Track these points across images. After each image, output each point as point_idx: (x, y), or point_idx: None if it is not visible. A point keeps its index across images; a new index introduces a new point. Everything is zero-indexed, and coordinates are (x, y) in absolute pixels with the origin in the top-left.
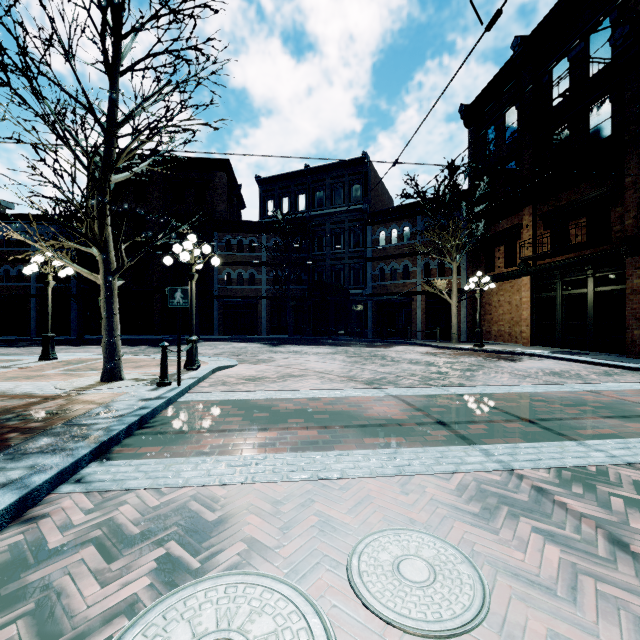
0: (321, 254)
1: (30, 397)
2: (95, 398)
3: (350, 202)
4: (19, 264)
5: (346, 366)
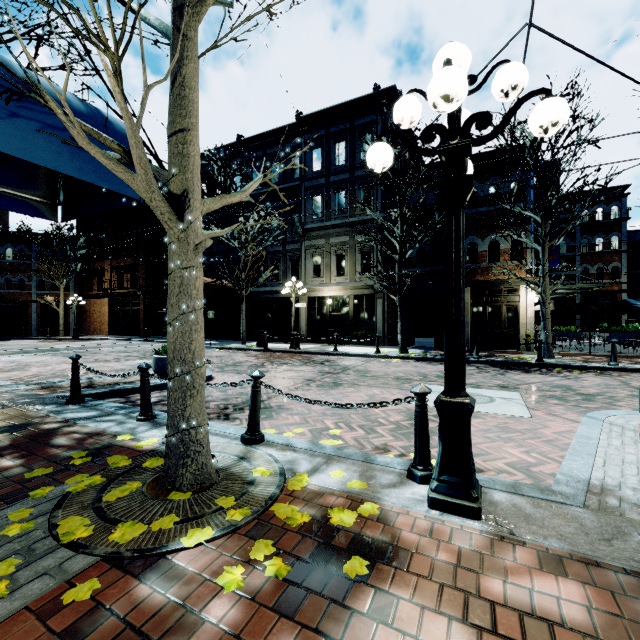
0: None
1: None
2: None
3: None
4: None
5: None
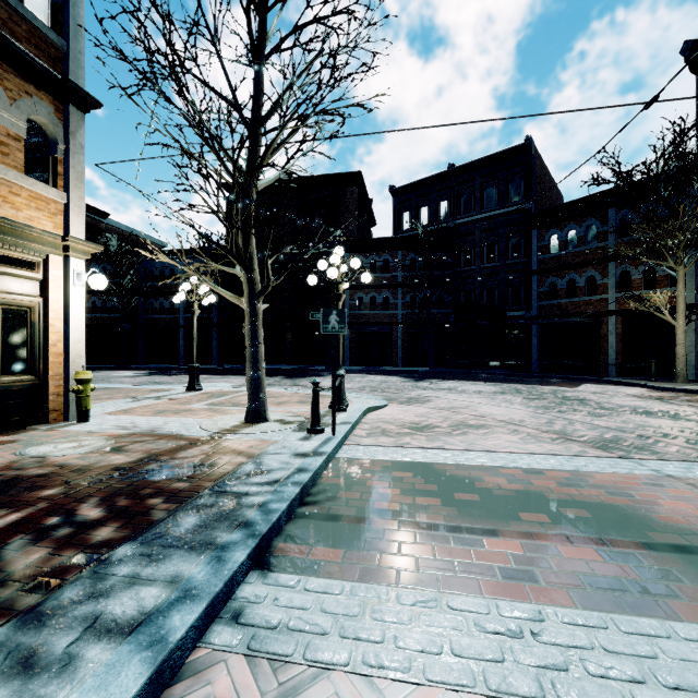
0: (468, 270)
1: (176, 439)
2: (242, 446)
3: (507, 202)
4: (171, 297)
5: (537, 414)
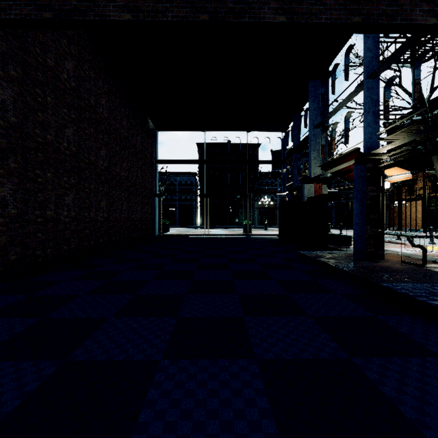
0: None
1: None
2: None
3: None
4: (171, 194)
5: None
